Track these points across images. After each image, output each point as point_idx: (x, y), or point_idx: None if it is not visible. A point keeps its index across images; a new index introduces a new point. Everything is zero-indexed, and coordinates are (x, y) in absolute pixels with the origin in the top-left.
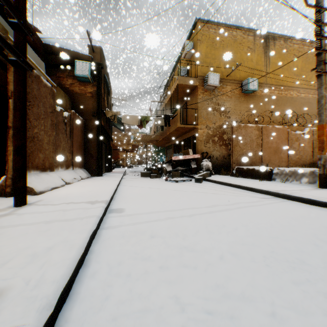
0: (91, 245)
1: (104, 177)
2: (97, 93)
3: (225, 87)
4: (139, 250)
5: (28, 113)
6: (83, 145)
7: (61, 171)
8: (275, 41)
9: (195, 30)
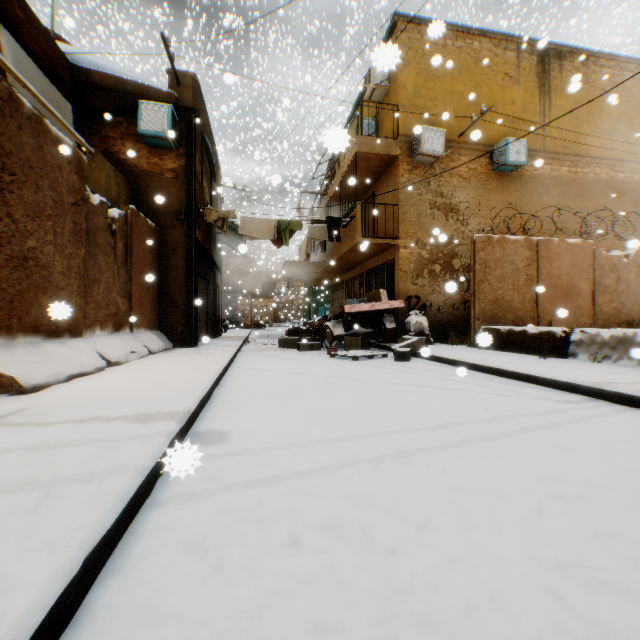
0: (94, 580)
1: (202, 348)
2: (187, 172)
3: (457, 158)
4: (245, 608)
5: (8, 201)
6: (157, 281)
7: (100, 337)
8: (561, 61)
9: (393, 39)
